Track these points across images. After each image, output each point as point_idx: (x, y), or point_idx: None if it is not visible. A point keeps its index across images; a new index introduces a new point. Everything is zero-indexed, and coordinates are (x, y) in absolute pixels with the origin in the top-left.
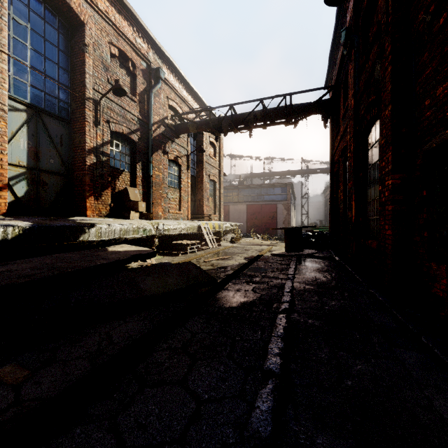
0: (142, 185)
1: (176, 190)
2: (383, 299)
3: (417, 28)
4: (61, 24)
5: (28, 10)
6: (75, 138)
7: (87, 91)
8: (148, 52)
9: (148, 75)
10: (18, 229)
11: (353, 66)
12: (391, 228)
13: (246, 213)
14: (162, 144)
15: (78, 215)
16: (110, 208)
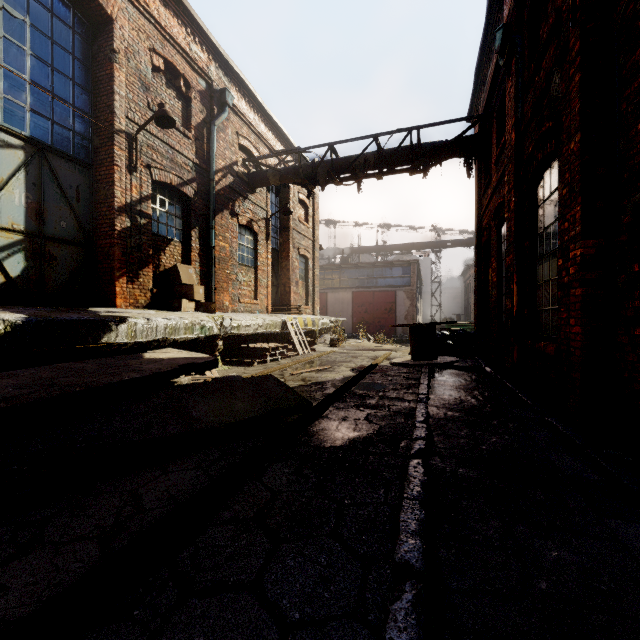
0: (200, 261)
1: (249, 270)
2: (571, 434)
3: (623, 11)
4: (77, 20)
5: None
6: (99, 191)
7: (117, 120)
8: (209, 65)
9: (209, 99)
10: (4, 325)
11: (515, 81)
12: (580, 323)
13: (351, 303)
14: (229, 202)
15: (104, 305)
16: (152, 296)
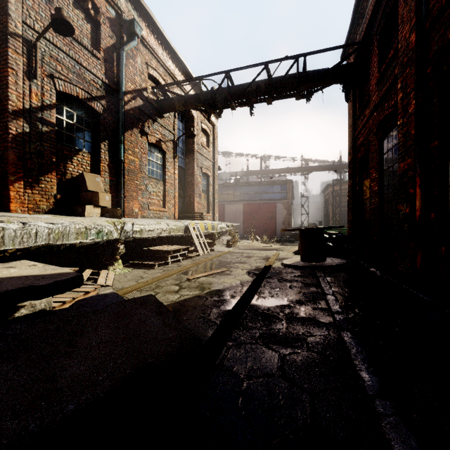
0: (109, 171)
1: (158, 182)
2: None
3: None
4: None
5: None
6: None
7: (12, 23)
8: None
9: (119, 28)
10: None
11: None
12: None
13: (242, 212)
14: (138, 122)
15: None
16: (56, 201)
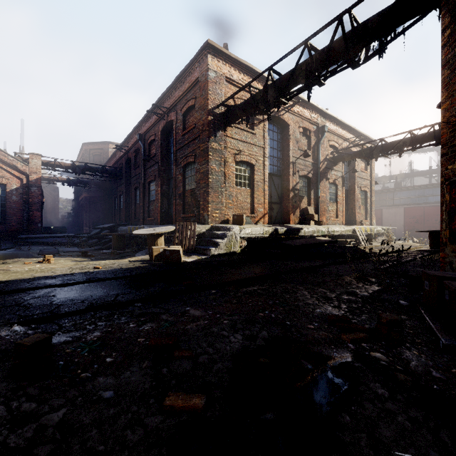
0: (313, 203)
1: (333, 204)
2: None
3: None
4: (278, 129)
5: (268, 130)
6: (284, 184)
7: (290, 159)
8: (317, 118)
9: (317, 132)
10: (284, 230)
11: None
12: None
13: (403, 216)
14: (325, 174)
15: (285, 223)
16: (299, 219)
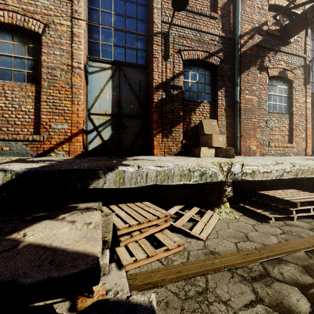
0: (225, 115)
1: (282, 116)
2: None
3: None
4: None
5: None
6: (149, 80)
7: (155, 26)
8: None
9: None
10: (11, 174)
11: None
12: None
13: None
14: (257, 59)
15: (150, 153)
16: (182, 145)
